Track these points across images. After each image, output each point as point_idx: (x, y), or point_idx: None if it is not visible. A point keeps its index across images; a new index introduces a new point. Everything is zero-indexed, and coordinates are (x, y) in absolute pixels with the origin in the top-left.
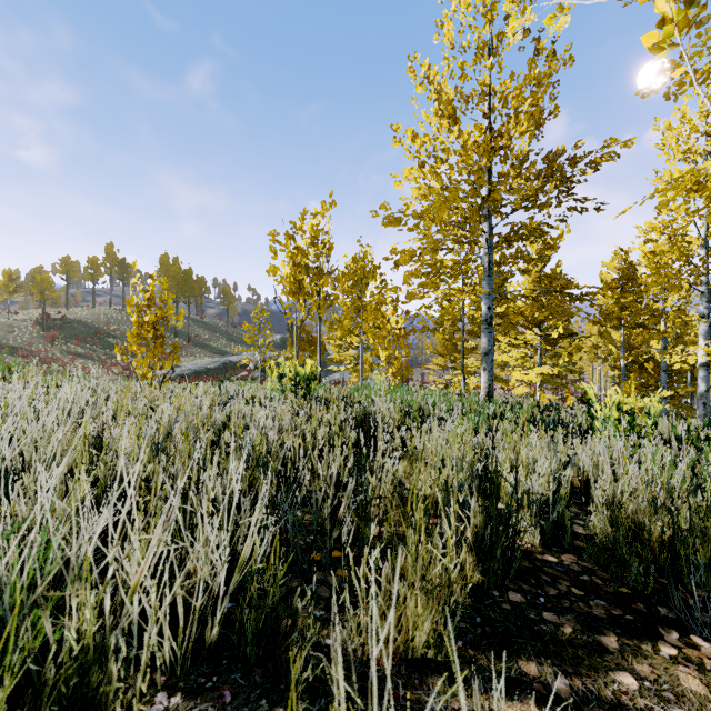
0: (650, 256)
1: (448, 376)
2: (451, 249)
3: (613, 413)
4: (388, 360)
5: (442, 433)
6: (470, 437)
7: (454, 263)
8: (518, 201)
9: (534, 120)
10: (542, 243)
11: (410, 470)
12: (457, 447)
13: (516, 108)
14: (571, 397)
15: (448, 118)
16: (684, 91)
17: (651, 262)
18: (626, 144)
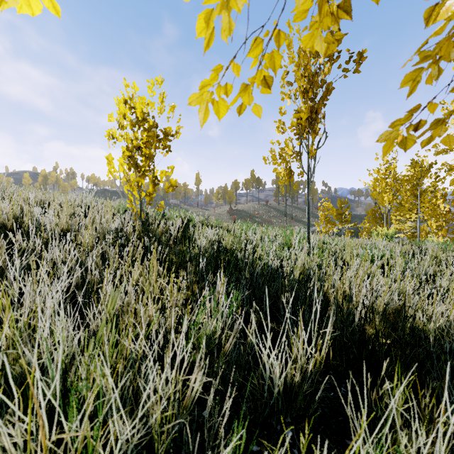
0: None
1: None
2: None
3: None
4: (437, 228)
5: None
6: None
7: None
8: None
9: None
10: None
11: None
12: None
13: None
14: None
15: None
16: None
17: None
18: None
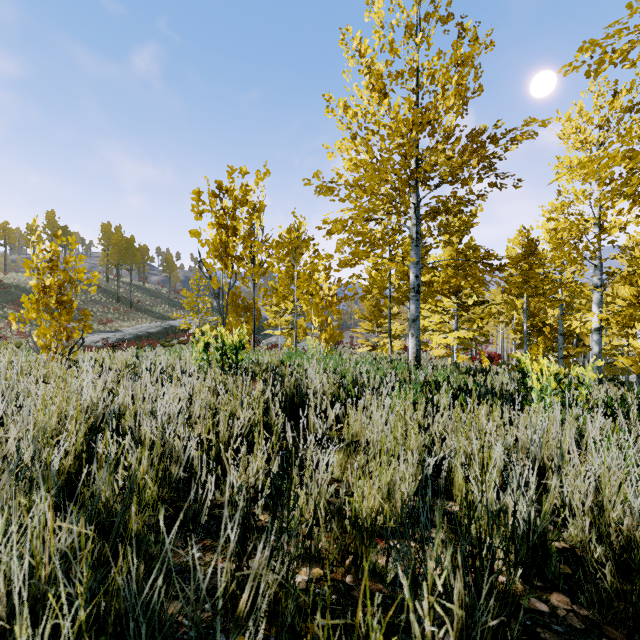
0: (553, 232)
1: (374, 339)
2: (381, 219)
3: (551, 384)
4: (320, 327)
5: (381, 412)
6: (410, 414)
7: (382, 236)
8: (446, 172)
9: (459, 98)
10: (458, 220)
11: (347, 463)
12: (400, 432)
13: (442, 85)
14: (486, 359)
15: (378, 92)
16: (604, 70)
17: (553, 238)
18: (543, 124)
